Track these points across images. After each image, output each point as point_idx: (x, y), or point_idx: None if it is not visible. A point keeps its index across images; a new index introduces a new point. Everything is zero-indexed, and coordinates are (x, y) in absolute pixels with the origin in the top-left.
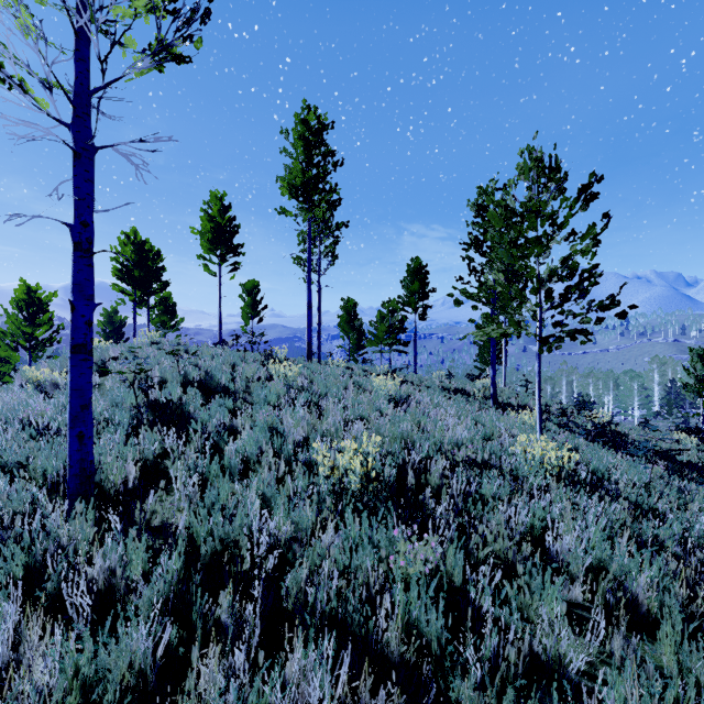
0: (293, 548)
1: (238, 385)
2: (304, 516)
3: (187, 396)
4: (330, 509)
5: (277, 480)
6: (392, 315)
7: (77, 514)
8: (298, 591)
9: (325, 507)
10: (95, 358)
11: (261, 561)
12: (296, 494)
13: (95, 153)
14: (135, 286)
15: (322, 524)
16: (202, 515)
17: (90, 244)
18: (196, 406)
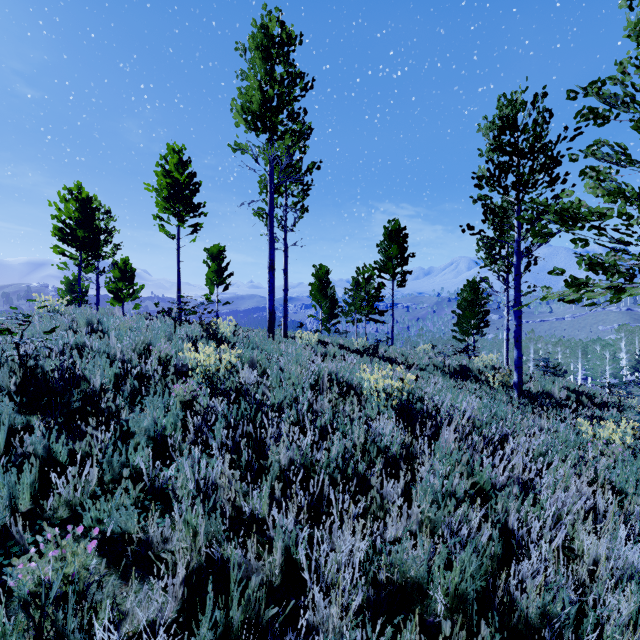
0: None
1: (108, 395)
2: None
3: None
4: None
5: None
6: (367, 282)
7: None
8: None
9: None
10: None
11: None
12: None
13: None
14: (79, 248)
15: None
16: None
17: None
18: None
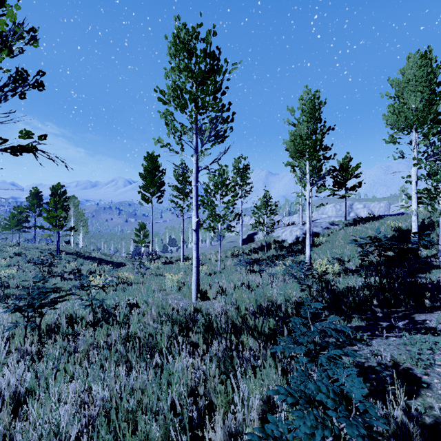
0: None
1: None
2: None
3: None
4: None
5: None
6: (20, 214)
7: None
8: None
9: None
10: None
11: None
12: None
13: None
14: None
15: None
16: None
17: None
18: None
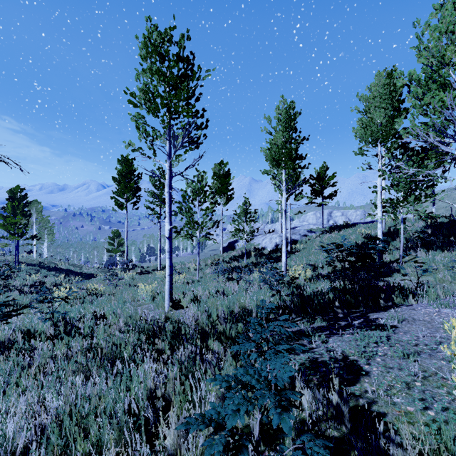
0: None
1: None
2: None
3: None
4: None
5: None
6: None
7: None
8: None
9: None
10: None
11: None
12: None
13: None
14: None
15: None
16: None
17: None
18: None
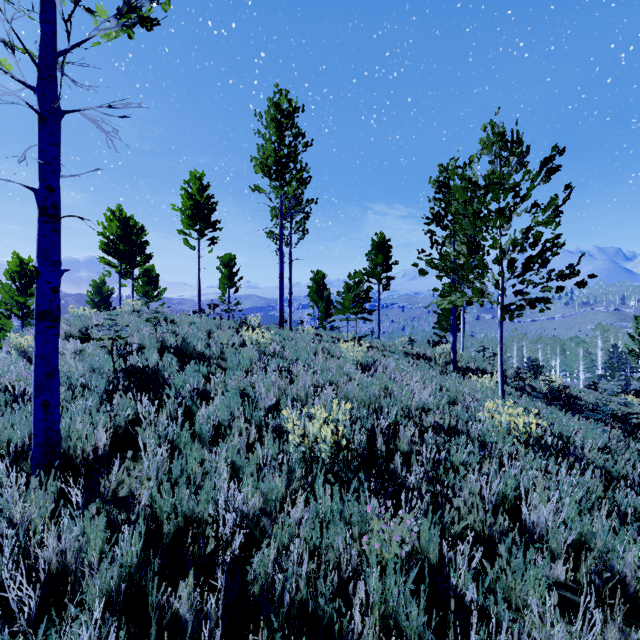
0: (260, 525)
1: (212, 351)
2: (273, 487)
3: (163, 362)
4: (300, 478)
5: (248, 446)
6: (357, 285)
7: (32, 490)
8: (266, 573)
9: (294, 476)
10: (78, 325)
11: (225, 544)
12: (266, 461)
13: (61, 117)
14: (121, 259)
15: (292, 495)
16: (167, 488)
17: (56, 209)
18: (171, 371)
